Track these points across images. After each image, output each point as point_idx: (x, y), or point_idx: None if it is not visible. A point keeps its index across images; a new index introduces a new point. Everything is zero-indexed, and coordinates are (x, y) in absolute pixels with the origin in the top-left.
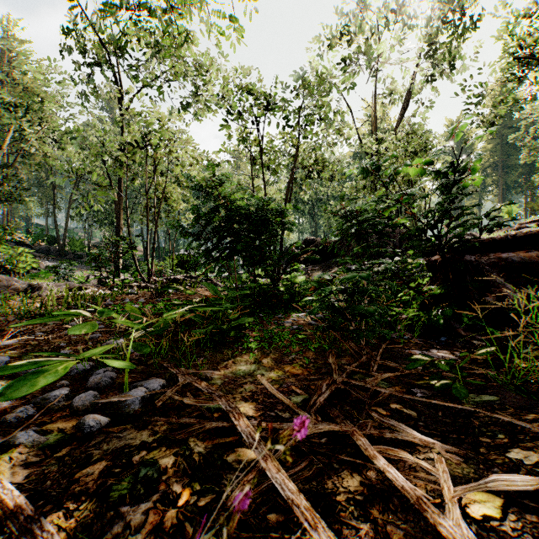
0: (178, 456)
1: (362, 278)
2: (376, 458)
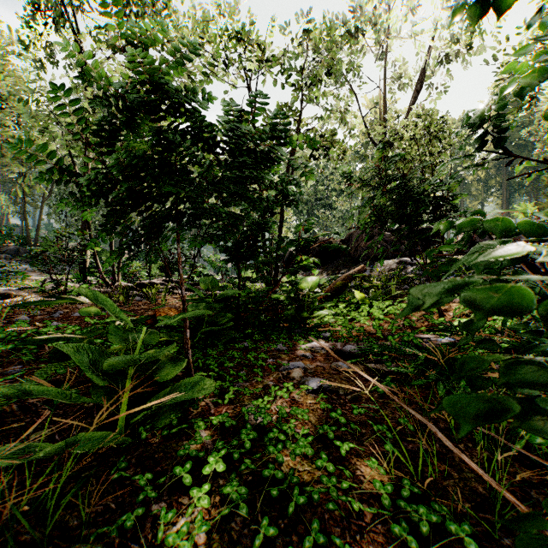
0: None
1: None
2: None
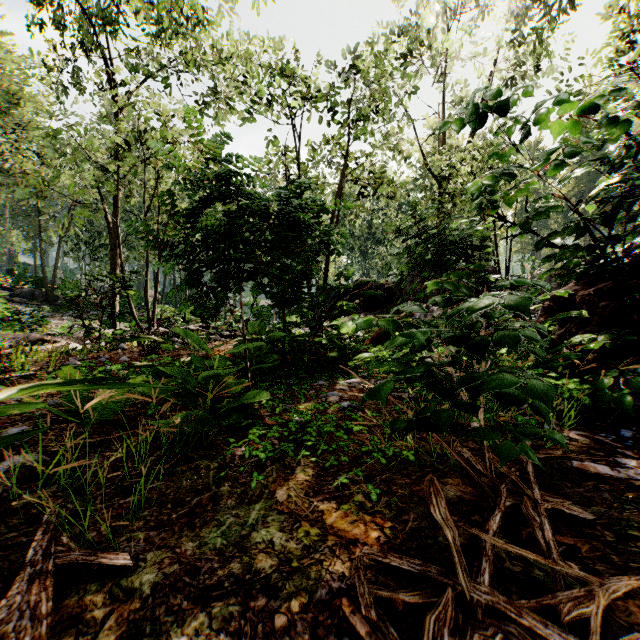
0: None
1: (517, 307)
2: None
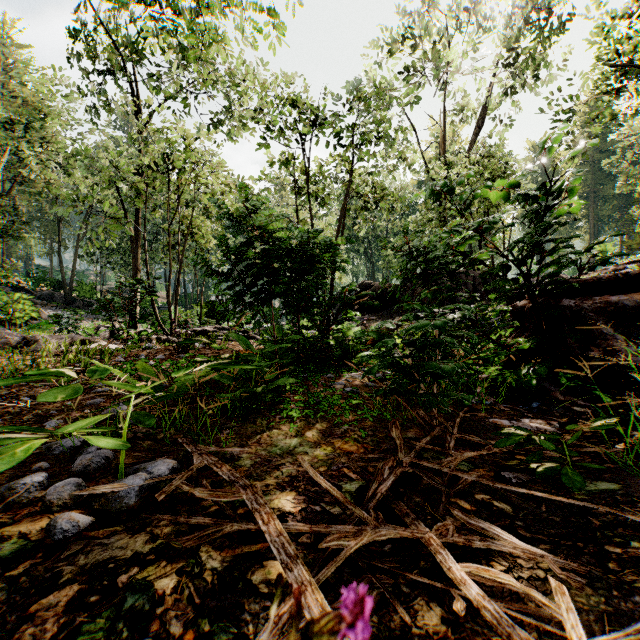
0: (182, 574)
1: (435, 326)
2: (466, 584)
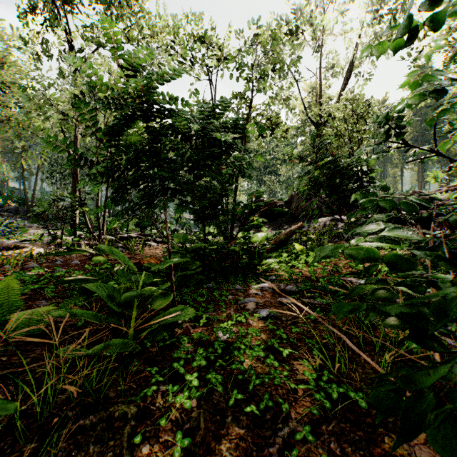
0: None
1: None
2: None
